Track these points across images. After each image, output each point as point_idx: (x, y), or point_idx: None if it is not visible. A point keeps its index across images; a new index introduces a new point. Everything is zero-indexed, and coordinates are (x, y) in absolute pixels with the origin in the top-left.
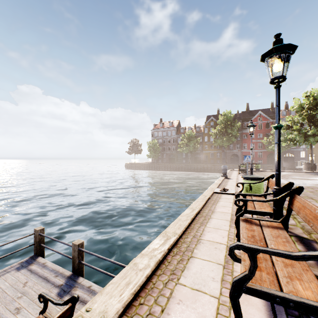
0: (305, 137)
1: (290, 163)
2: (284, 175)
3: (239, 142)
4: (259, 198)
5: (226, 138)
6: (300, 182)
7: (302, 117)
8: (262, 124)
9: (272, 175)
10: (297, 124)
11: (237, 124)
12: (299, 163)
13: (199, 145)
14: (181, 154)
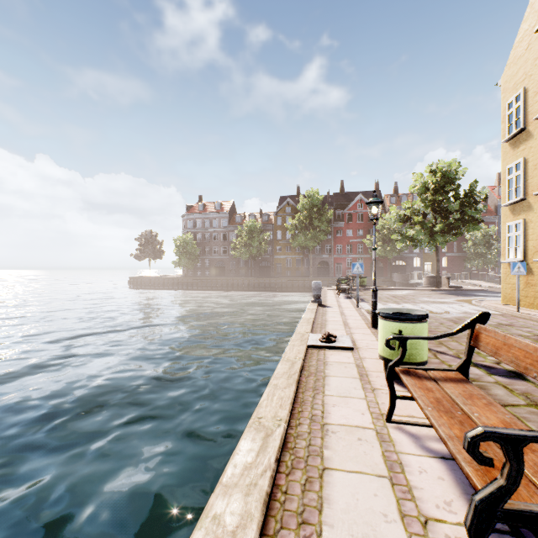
0: (431, 235)
1: (404, 276)
2: (406, 296)
3: (330, 242)
4: (464, 390)
5: (311, 235)
6: (439, 309)
7: (425, 203)
8: (363, 214)
9: (482, 314)
10: (419, 214)
11: (328, 212)
12: (415, 276)
13: (269, 245)
14: (236, 260)
